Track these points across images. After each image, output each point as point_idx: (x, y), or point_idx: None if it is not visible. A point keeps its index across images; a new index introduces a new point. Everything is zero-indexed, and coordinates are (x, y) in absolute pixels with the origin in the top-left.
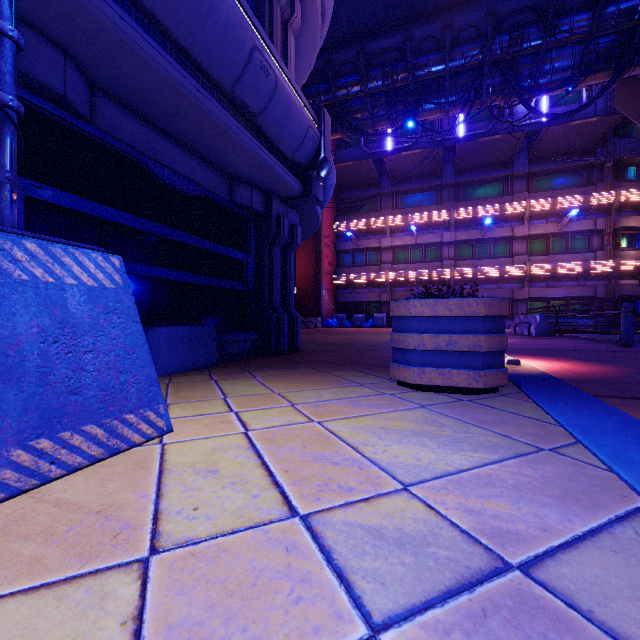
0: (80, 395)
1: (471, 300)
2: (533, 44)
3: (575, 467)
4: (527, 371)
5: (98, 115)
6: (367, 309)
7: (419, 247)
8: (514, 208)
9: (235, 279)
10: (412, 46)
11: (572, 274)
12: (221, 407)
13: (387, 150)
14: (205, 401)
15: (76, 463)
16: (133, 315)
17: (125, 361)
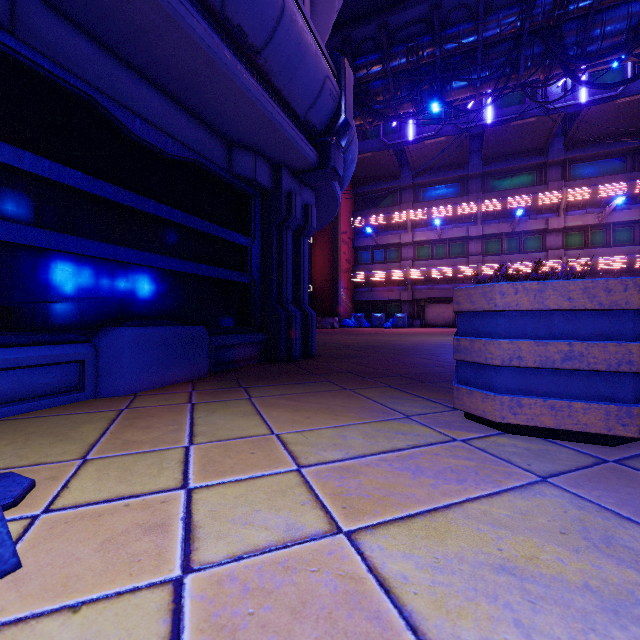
0: None
1: (612, 281)
2: (581, 5)
3: None
4: None
5: (25, 24)
6: (387, 308)
7: (442, 242)
8: (548, 198)
9: (236, 269)
10: (440, 16)
11: (615, 269)
12: (170, 472)
13: (408, 140)
14: (152, 453)
15: None
16: None
17: None
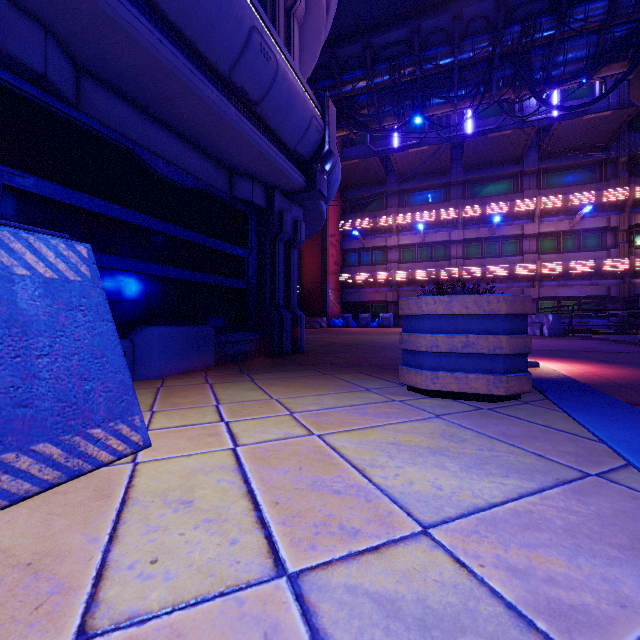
0: (30, 408)
1: (491, 296)
2: (546, 34)
3: (636, 501)
4: (548, 375)
5: (85, 99)
6: (373, 309)
7: (426, 246)
8: (524, 205)
9: (236, 277)
10: (420, 39)
11: (584, 273)
12: (211, 416)
13: (394, 148)
14: (195, 408)
15: (22, 491)
16: (103, 312)
17: (92, 366)
